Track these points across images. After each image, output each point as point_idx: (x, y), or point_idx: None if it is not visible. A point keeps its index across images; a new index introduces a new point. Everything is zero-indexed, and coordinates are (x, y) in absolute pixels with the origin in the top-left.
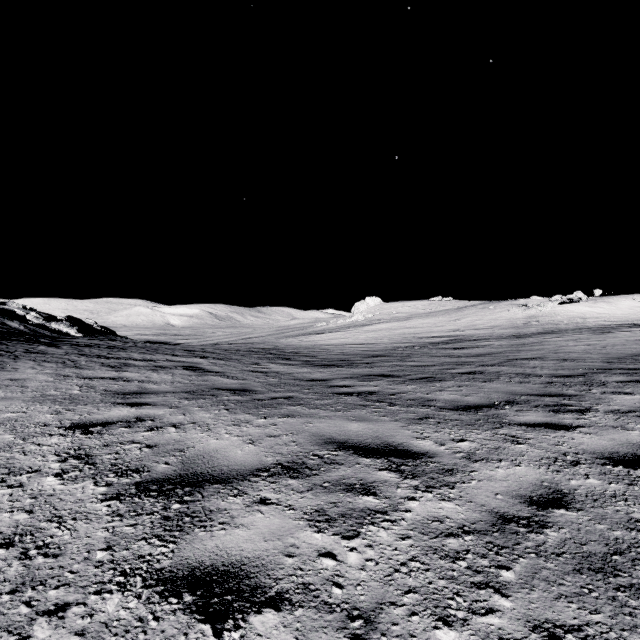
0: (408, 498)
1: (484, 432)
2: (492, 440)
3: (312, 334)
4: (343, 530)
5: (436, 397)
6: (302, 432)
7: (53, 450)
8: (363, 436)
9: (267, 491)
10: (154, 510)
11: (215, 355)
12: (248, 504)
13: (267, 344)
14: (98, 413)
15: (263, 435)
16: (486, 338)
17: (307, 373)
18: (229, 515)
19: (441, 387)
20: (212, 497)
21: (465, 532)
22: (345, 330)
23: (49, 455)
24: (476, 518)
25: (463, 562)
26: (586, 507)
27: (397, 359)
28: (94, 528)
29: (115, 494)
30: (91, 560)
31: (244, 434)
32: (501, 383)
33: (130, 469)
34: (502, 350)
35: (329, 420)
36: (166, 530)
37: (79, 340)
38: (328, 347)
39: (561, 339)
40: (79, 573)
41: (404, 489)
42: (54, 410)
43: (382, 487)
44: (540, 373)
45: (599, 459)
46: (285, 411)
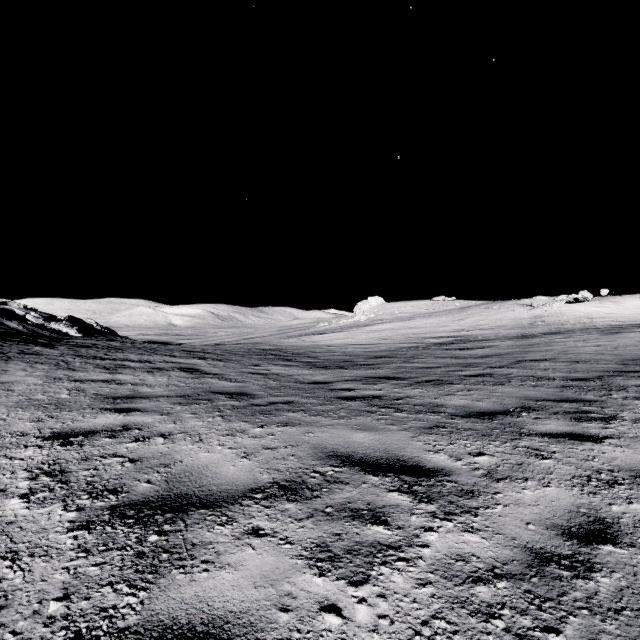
0: (425, 528)
1: (503, 444)
2: (513, 454)
3: (314, 334)
4: (349, 573)
5: (445, 402)
6: (302, 444)
7: (25, 465)
8: (369, 449)
9: (260, 518)
10: (127, 543)
11: (215, 356)
12: (237, 536)
13: (268, 344)
14: (82, 421)
15: (259, 447)
16: (491, 338)
17: (308, 375)
18: (214, 551)
19: (450, 391)
20: (196, 526)
21: (497, 576)
22: (347, 330)
23: (19, 471)
24: (508, 556)
25: (499, 621)
26: (637, 542)
27: (401, 360)
28: (53, 568)
29: (85, 521)
30: (41, 615)
31: (238, 446)
32: (513, 387)
33: (107, 489)
34: (509, 351)
35: (332, 429)
36: (138, 571)
37: (78, 340)
38: (330, 348)
39: (569, 340)
40: (23, 634)
41: (419, 516)
42: (36, 417)
43: (393, 513)
44: (553, 376)
45: (639, 478)
46: (284, 418)
